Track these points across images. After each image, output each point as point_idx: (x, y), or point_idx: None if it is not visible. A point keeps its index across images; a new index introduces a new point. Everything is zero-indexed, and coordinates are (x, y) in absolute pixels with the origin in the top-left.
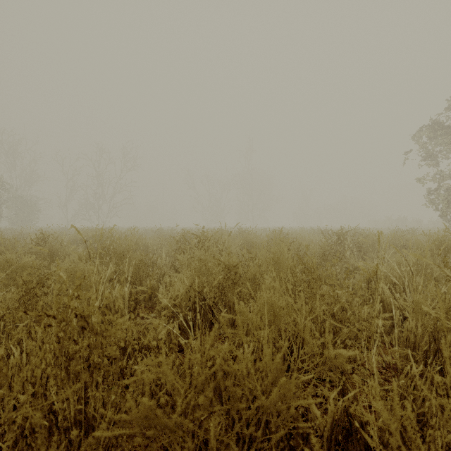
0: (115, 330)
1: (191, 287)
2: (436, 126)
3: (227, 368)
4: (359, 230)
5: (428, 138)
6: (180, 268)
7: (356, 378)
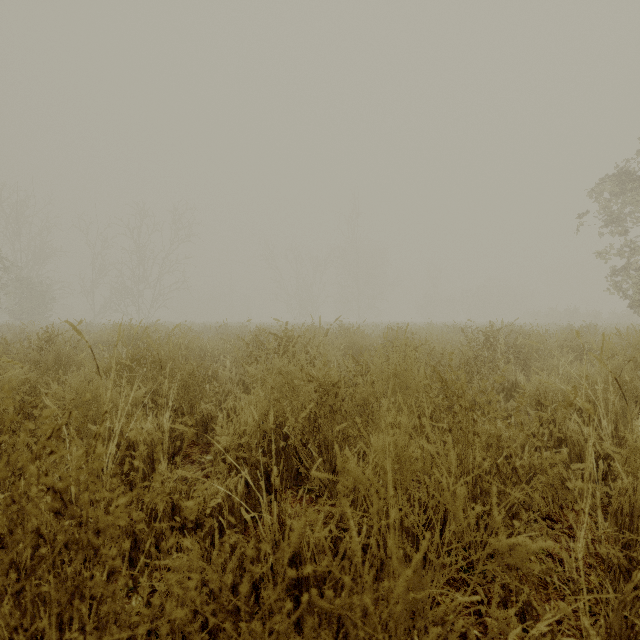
0: (114, 519)
1: (266, 418)
2: (624, 177)
3: (322, 603)
4: (513, 327)
5: (612, 194)
6: (250, 385)
7: (565, 608)
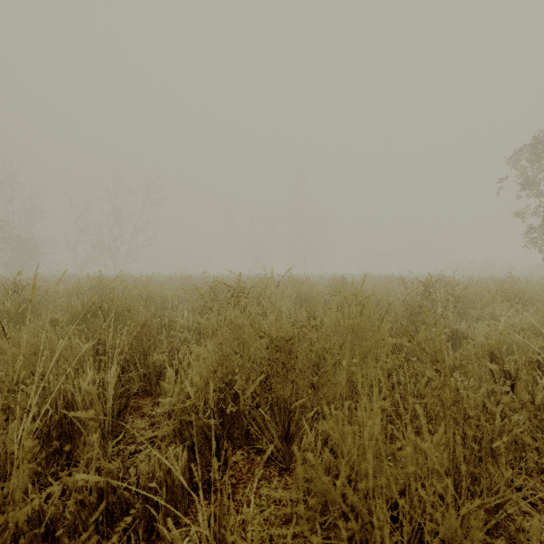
0: None
1: (214, 376)
2: (540, 145)
3: None
4: (444, 278)
5: (528, 161)
6: (202, 336)
7: None
